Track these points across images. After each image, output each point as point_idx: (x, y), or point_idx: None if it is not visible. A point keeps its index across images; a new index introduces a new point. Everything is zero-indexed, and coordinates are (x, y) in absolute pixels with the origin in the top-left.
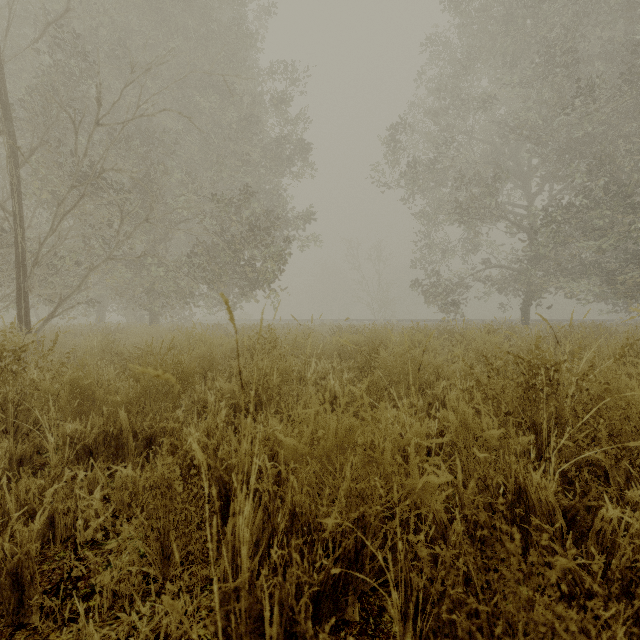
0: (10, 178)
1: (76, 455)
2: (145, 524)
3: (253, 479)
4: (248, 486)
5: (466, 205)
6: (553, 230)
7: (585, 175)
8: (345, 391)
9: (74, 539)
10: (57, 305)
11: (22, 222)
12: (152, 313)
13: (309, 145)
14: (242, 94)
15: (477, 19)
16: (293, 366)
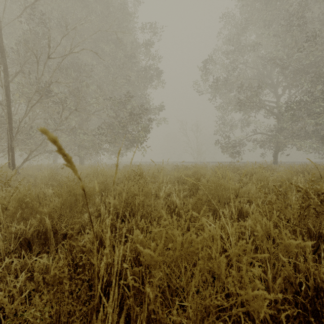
0: (0, 86)
1: (20, 244)
2: (38, 317)
3: (111, 310)
4: (119, 278)
5: (243, 101)
6: (291, 114)
7: (309, 84)
8: (182, 203)
9: (3, 310)
10: (29, 154)
11: (10, 110)
12: (80, 158)
13: (161, 71)
14: (126, 44)
15: (250, 3)
16: (152, 189)
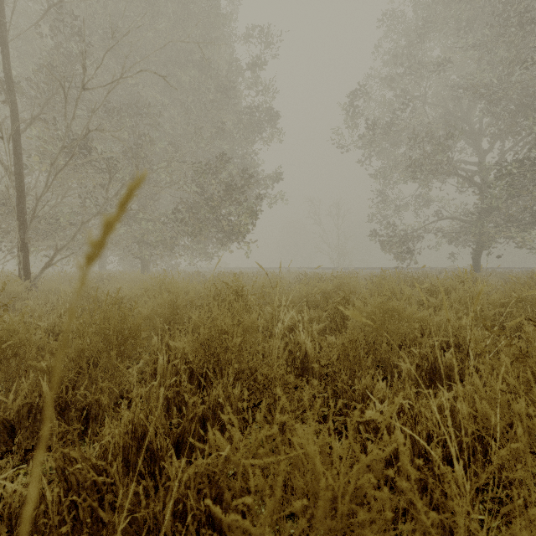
0: None
1: None
2: None
3: None
4: None
5: (420, 163)
6: (507, 183)
7: None
8: (317, 347)
9: None
10: (53, 255)
11: (22, 181)
12: (143, 262)
13: (277, 113)
14: (218, 69)
15: None
16: (258, 322)
